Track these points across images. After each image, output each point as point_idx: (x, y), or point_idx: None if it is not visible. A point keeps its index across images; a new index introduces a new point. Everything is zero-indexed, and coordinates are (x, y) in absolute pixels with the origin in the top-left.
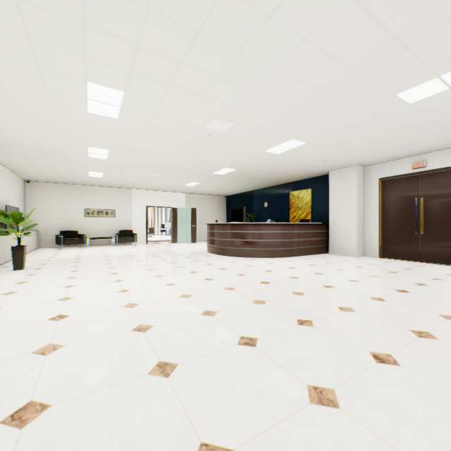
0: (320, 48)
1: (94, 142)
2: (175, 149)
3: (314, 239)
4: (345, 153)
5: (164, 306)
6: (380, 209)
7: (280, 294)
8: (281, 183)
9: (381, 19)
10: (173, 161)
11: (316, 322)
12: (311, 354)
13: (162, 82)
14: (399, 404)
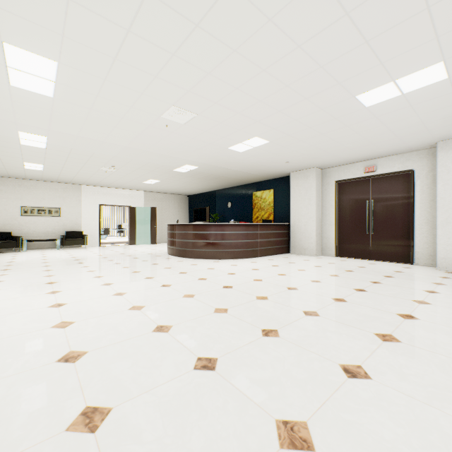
0: (286, 33)
1: (26, 126)
2: (129, 140)
3: (276, 239)
4: (306, 154)
5: (107, 323)
6: (337, 210)
7: (244, 299)
8: (244, 183)
9: (348, 7)
10: (128, 155)
11: (281, 331)
12: (278, 374)
13: (106, 54)
14: (379, 433)
